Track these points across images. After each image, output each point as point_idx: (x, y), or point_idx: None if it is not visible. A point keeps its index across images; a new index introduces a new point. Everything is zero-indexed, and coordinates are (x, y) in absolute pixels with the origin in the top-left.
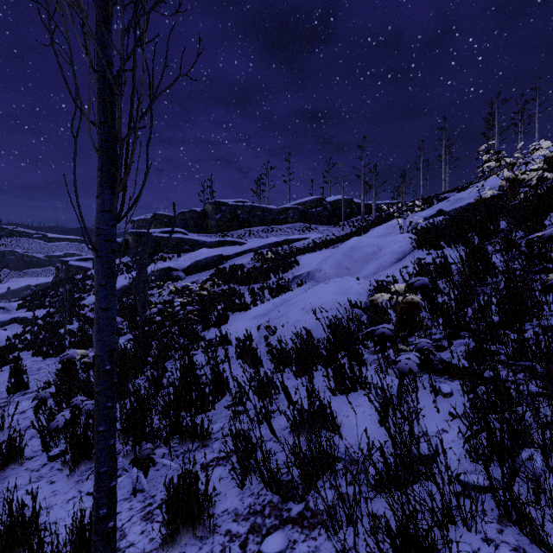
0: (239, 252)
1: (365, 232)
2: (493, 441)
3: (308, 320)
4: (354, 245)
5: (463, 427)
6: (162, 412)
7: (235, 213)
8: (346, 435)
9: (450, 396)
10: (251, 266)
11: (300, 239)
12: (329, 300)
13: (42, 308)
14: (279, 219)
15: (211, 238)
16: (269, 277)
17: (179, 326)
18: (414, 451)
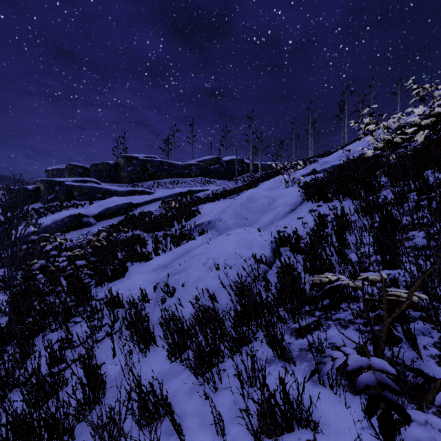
0: (148, 201)
1: (255, 186)
2: None
3: (211, 278)
4: (251, 197)
5: None
6: None
7: (145, 167)
8: None
9: None
10: (159, 213)
11: (201, 190)
12: (232, 254)
13: None
14: (184, 173)
15: (122, 187)
16: (172, 225)
17: (68, 282)
18: None
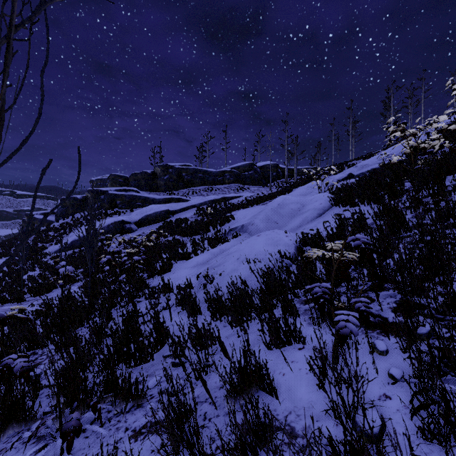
0: (184, 208)
1: (289, 192)
2: (452, 421)
3: (243, 269)
4: (281, 202)
5: (406, 392)
6: (100, 366)
7: (180, 175)
8: (283, 398)
9: (386, 353)
10: (194, 220)
11: (235, 197)
12: (261, 251)
13: (8, 257)
14: (217, 180)
15: (160, 195)
16: (208, 230)
17: (126, 274)
18: (359, 424)
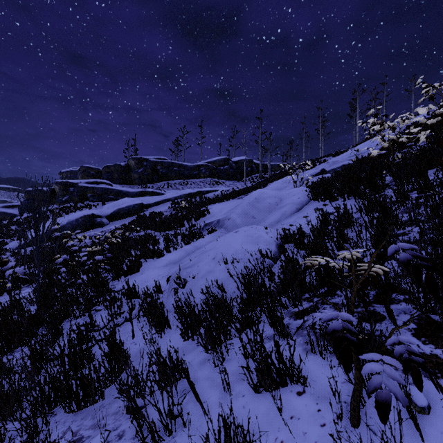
0: (158, 201)
1: (264, 186)
2: None
3: (220, 271)
4: (259, 196)
5: None
6: (23, 420)
7: (155, 168)
8: None
9: (429, 411)
10: (169, 213)
11: (210, 191)
12: (240, 249)
13: None
14: (193, 174)
15: (133, 188)
16: (182, 224)
17: (87, 275)
18: None
